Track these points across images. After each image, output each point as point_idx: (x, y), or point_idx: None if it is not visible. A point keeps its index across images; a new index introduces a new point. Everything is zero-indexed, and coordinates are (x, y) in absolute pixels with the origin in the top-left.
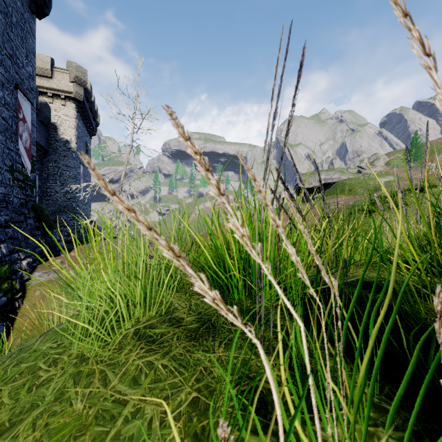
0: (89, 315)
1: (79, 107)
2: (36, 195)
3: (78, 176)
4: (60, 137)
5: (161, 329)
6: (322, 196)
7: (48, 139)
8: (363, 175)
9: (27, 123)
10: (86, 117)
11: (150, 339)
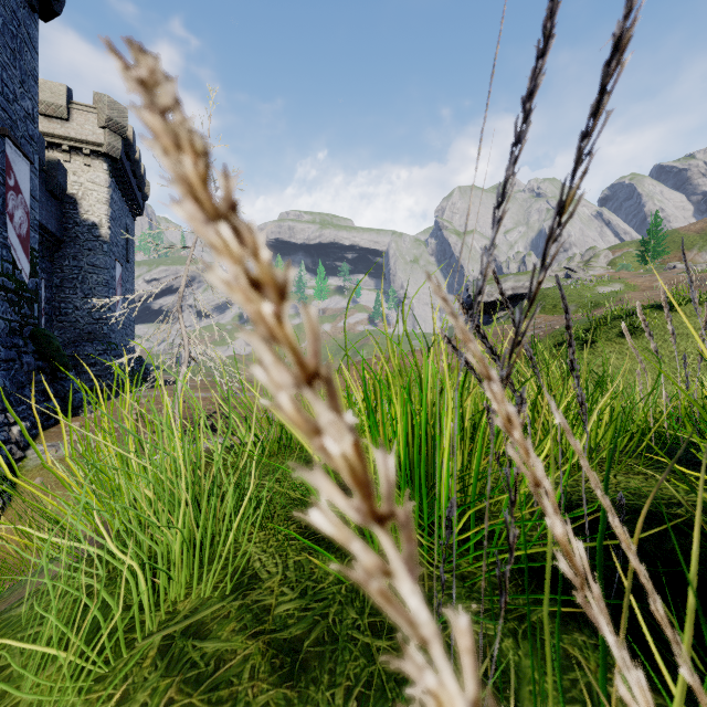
0: (55, 620)
1: (114, 169)
2: (42, 313)
3: (112, 282)
4: (82, 218)
5: (220, 640)
6: (571, 357)
7: (63, 222)
8: (574, 281)
9: (22, 194)
10: (126, 185)
11: (192, 673)
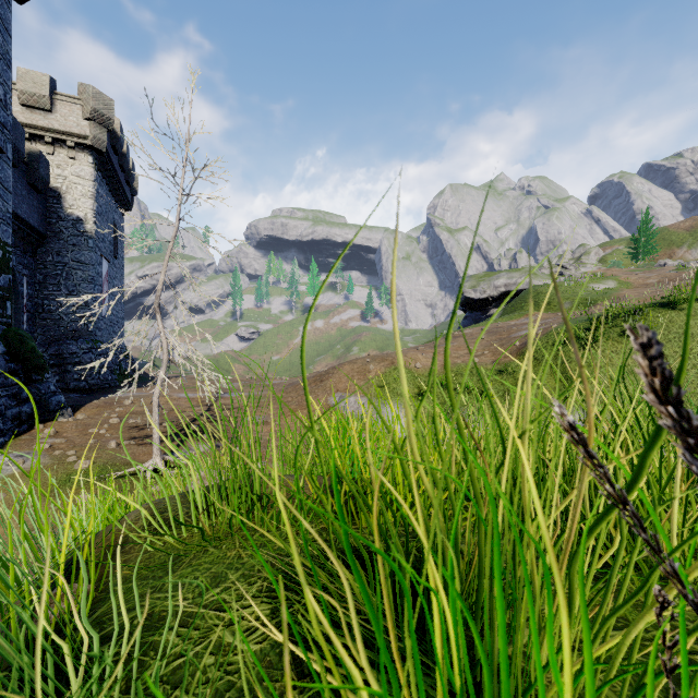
0: None
1: (99, 162)
2: (24, 310)
3: (98, 278)
4: (66, 213)
5: None
6: None
7: (46, 216)
8: (568, 278)
9: None
10: (114, 179)
11: None
